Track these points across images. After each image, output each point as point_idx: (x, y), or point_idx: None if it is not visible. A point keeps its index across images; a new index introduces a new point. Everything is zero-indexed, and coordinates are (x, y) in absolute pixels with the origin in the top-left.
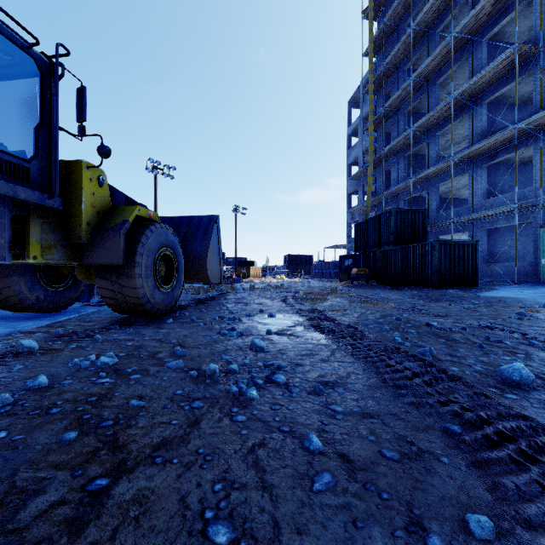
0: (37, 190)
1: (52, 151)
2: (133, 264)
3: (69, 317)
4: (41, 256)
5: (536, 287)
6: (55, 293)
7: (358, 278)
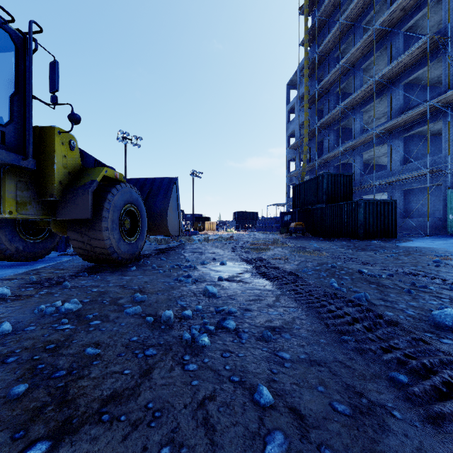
0: (12, 152)
1: (26, 117)
2: (100, 218)
3: (45, 265)
4: (16, 211)
5: (445, 238)
6: (33, 244)
7: (295, 231)
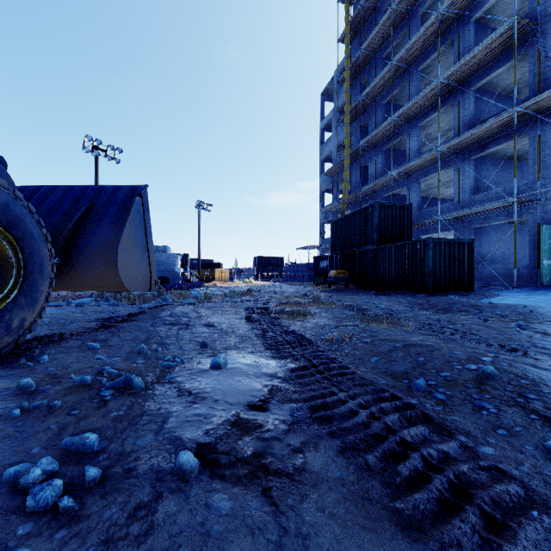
0: None
1: None
2: None
3: None
4: None
5: (541, 292)
6: None
7: (336, 282)
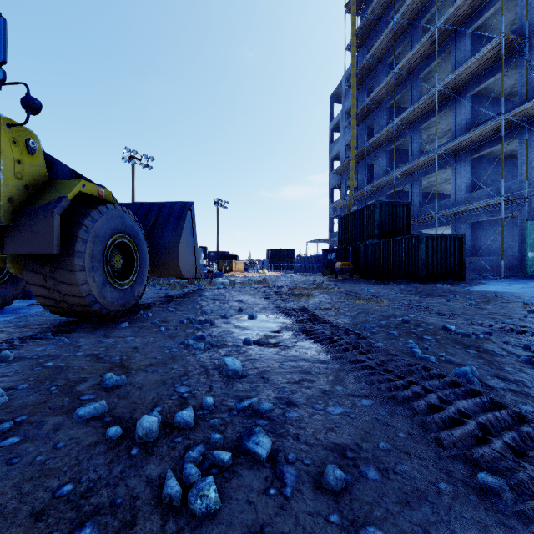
0: None
1: None
2: (72, 253)
3: None
4: None
5: (524, 281)
6: None
7: (342, 272)
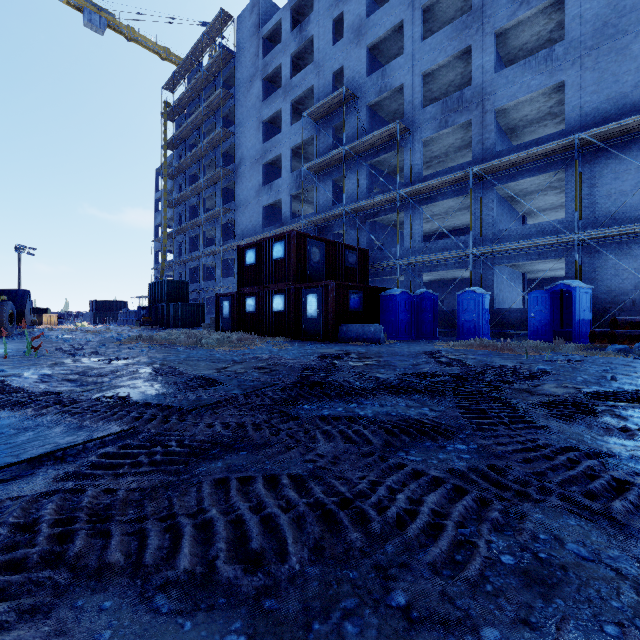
0: None
1: None
2: (2, 317)
3: None
4: None
5: None
6: None
7: (144, 324)
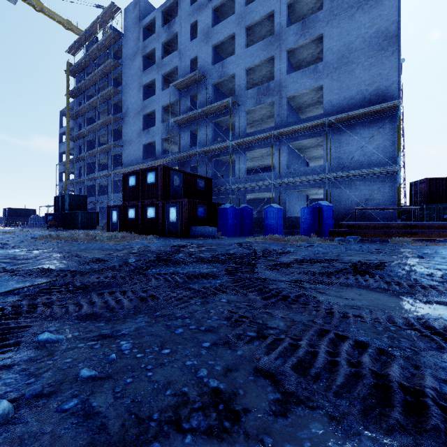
0: None
1: None
2: None
3: None
4: None
5: None
6: None
7: (50, 226)
